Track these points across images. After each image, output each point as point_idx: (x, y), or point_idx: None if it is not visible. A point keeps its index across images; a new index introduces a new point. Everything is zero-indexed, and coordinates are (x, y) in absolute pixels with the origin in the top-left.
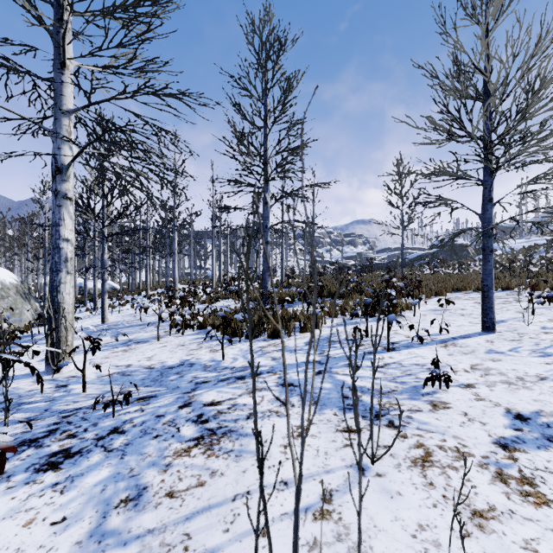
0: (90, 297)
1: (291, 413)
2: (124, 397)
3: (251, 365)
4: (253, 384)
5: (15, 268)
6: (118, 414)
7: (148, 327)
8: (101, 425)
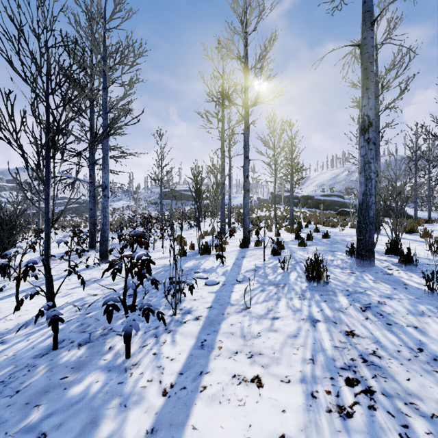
0: None
1: None
2: None
3: None
4: None
5: None
6: None
7: None
8: None
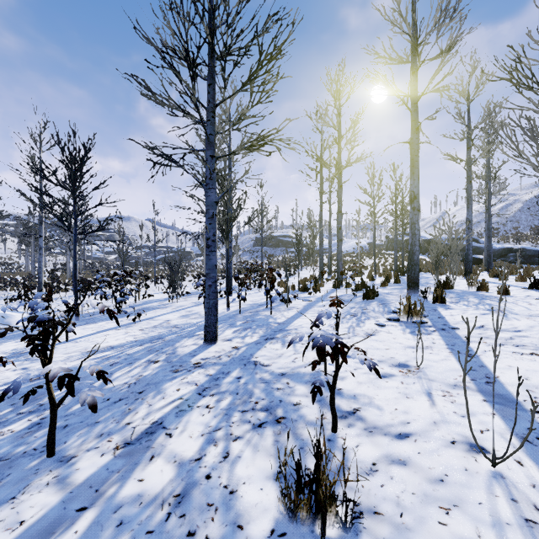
0: None
1: None
2: None
3: None
4: None
5: None
6: None
7: None
8: None
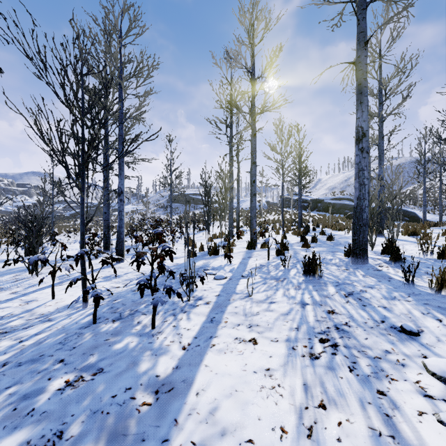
0: None
1: None
2: None
3: None
4: None
5: None
6: None
7: None
8: None
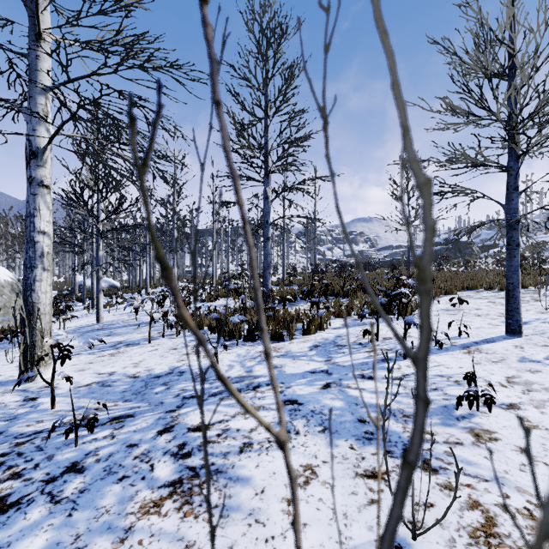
0: (90, 295)
1: (296, 444)
2: (88, 422)
3: (207, 495)
4: (211, 548)
5: (16, 266)
6: (83, 441)
7: (142, 328)
8: (57, 459)
